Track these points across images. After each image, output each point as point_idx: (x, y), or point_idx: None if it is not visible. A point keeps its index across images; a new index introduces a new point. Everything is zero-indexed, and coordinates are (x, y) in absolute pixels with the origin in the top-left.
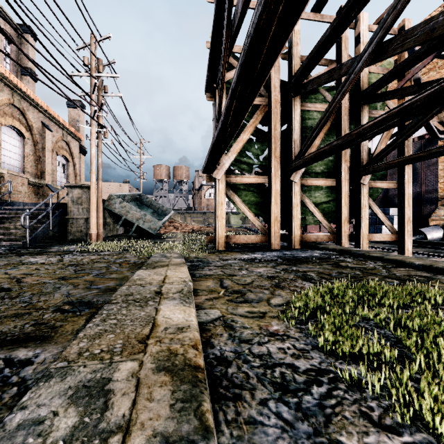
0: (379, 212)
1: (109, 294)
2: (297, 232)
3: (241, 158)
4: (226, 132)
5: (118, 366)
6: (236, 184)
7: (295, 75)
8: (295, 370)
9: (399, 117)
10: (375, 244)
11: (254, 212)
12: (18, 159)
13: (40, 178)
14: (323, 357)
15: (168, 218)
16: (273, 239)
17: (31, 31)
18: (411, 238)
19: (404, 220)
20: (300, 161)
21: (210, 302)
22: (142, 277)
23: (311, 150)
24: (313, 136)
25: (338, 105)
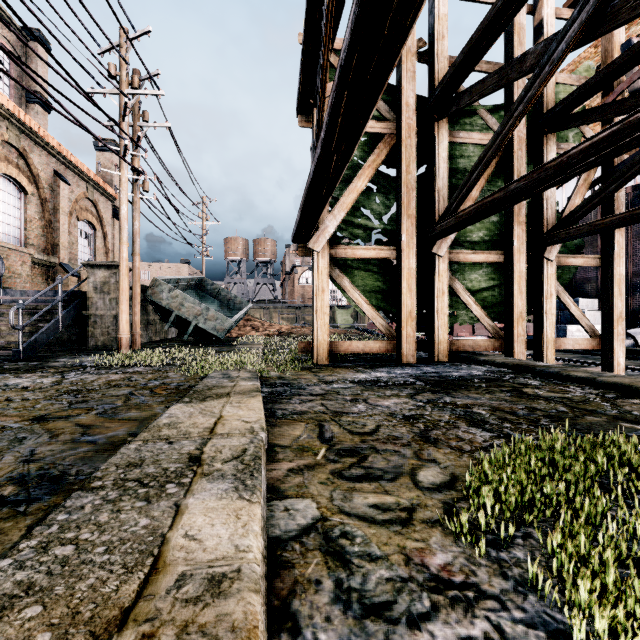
0: (571, 304)
1: (106, 456)
2: (442, 335)
3: (354, 219)
4: (330, 162)
5: None
6: (345, 260)
7: (442, 83)
8: None
9: None
10: (557, 354)
11: (374, 304)
12: (16, 225)
13: (51, 254)
14: None
15: (243, 314)
16: (405, 347)
17: (4, 1)
18: (623, 346)
19: (612, 317)
20: (451, 221)
21: (298, 477)
22: (176, 419)
23: (464, 205)
24: (472, 179)
25: (518, 122)
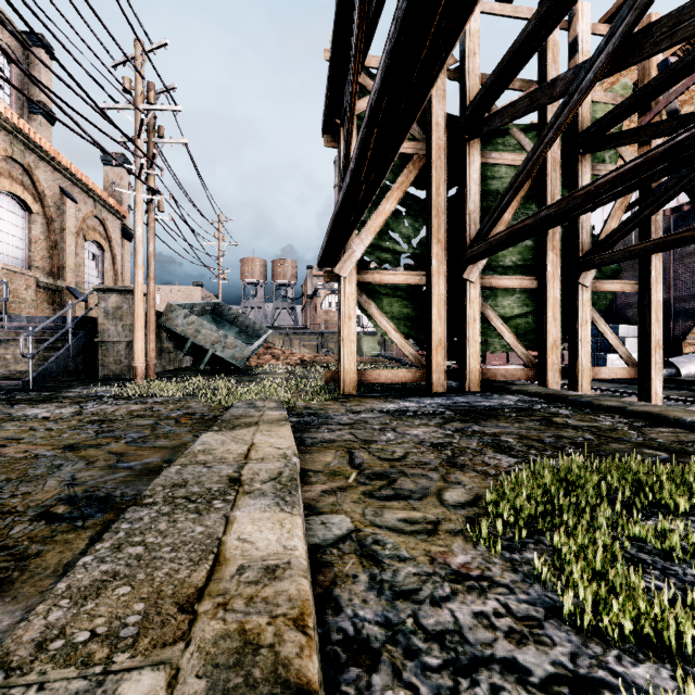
0: (608, 332)
1: (146, 480)
2: (474, 364)
3: (382, 242)
4: (359, 191)
5: (118, 687)
6: (373, 286)
7: (473, 104)
8: (522, 681)
9: (667, 162)
10: (596, 383)
11: (403, 332)
12: (20, 246)
13: (57, 277)
14: (576, 640)
15: (263, 341)
16: (435, 377)
17: (25, 22)
18: (661, 375)
19: (649, 345)
20: (481, 247)
21: (331, 497)
22: (209, 446)
23: (497, 229)
24: (503, 203)
25: (548, 148)
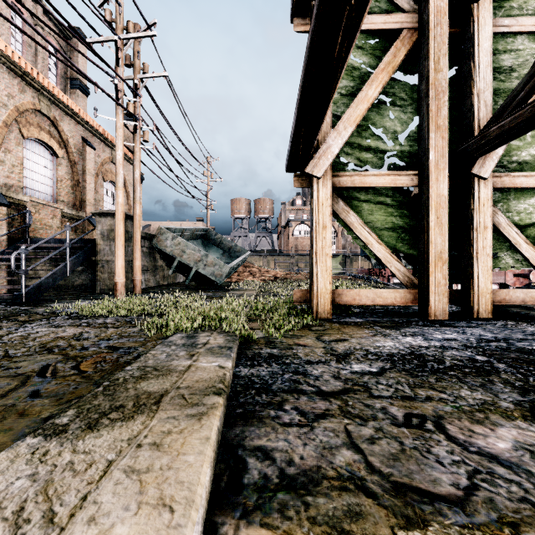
0: None
1: None
2: (484, 283)
3: (361, 140)
4: None
5: None
6: (350, 191)
7: None
8: None
9: None
10: None
11: (386, 244)
12: (49, 184)
13: (79, 209)
14: None
15: (241, 260)
16: (433, 299)
17: None
18: None
19: None
20: (523, 114)
21: None
22: None
23: None
24: None
25: None
